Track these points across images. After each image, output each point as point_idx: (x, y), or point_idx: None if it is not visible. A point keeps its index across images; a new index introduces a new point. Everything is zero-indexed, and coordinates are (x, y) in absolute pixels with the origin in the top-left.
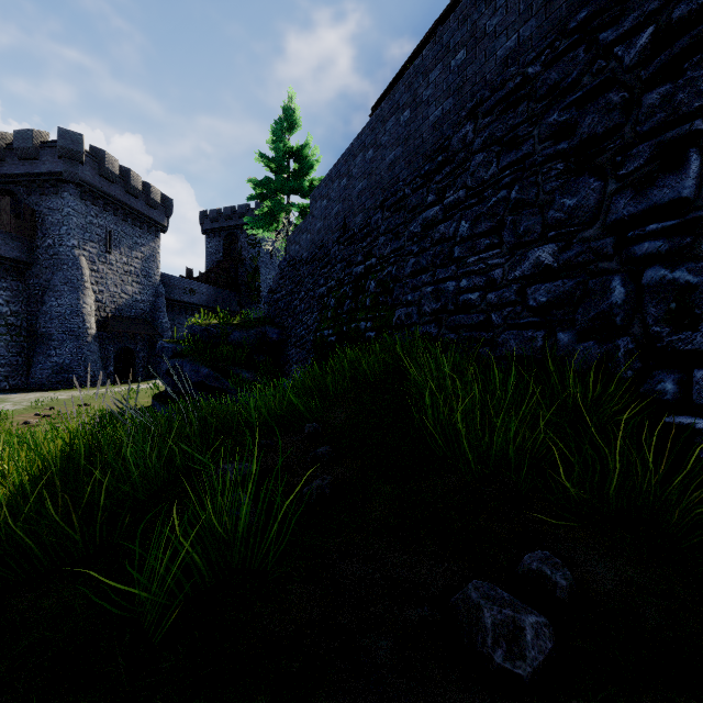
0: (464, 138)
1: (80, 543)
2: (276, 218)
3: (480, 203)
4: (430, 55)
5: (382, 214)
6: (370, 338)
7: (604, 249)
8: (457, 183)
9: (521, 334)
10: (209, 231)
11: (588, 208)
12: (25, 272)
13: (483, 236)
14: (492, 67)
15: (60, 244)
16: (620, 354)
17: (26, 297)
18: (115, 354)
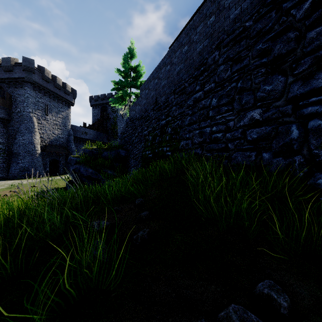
0: (214, 58)
1: (9, 270)
2: (124, 98)
3: (222, 90)
4: (197, 19)
5: (174, 96)
6: (168, 155)
7: (287, 111)
8: (210, 80)
9: (243, 154)
10: (93, 105)
11: (278, 90)
12: (7, 124)
13: (224, 106)
14: (228, 23)
15: (23, 111)
16: (296, 164)
17: (7, 135)
18: (49, 162)
